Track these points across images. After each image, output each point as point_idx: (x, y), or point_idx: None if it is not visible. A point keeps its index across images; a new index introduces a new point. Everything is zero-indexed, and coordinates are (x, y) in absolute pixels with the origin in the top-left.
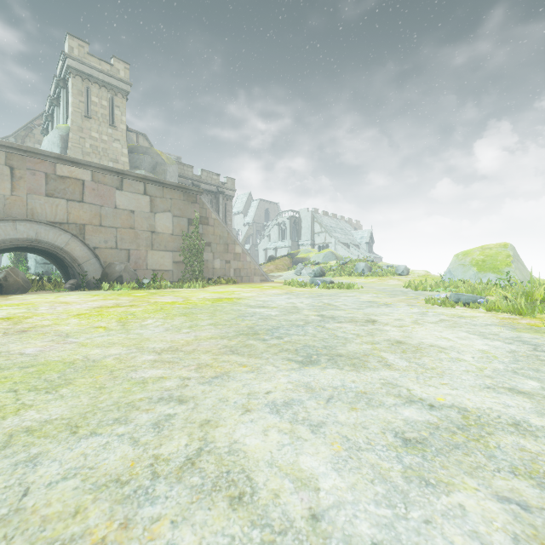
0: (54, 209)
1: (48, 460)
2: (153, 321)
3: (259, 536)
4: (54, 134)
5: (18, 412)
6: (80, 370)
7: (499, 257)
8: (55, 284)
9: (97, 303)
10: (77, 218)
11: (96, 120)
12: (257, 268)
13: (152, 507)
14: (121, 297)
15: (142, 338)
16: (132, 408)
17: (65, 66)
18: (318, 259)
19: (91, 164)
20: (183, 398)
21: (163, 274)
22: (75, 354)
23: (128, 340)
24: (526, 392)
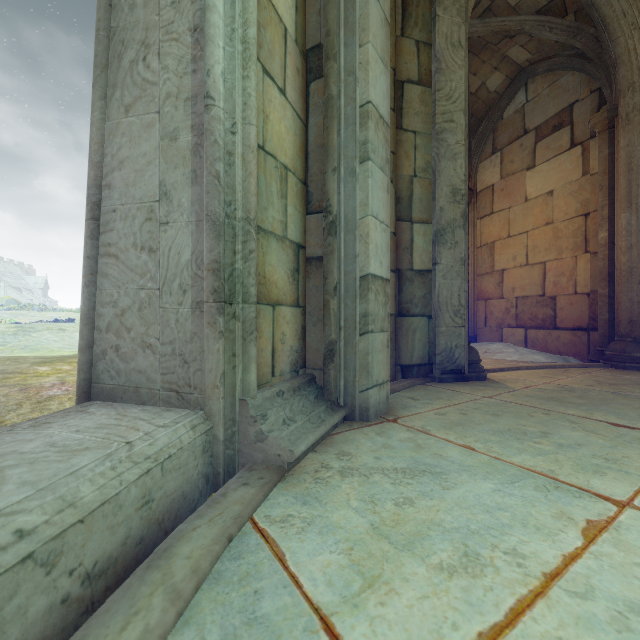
0: None
1: None
2: None
3: None
4: None
5: None
6: None
7: None
8: None
9: None
10: None
11: None
12: None
13: None
14: None
15: None
16: None
17: None
18: (2, 302)
19: None
20: None
21: None
22: None
23: None
24: None
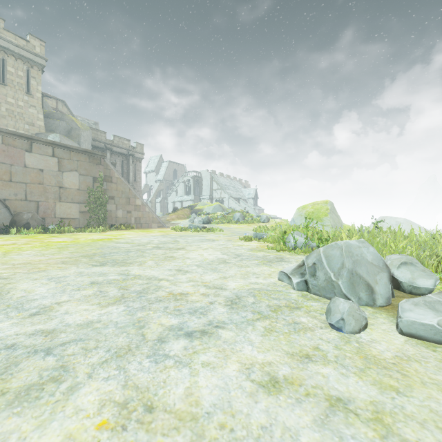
0: None
1: None
2: (31, 251)
3: None
4: None
5: None
6: None
7: (322, 210)
8: None
9: None
10: None
11: (12, 87)
12: (155, 217)
13: None
14: (22, 239)
15: (11, 259)
16: None
17: None
18: (209, 210)
19: (1, 130)
20: (7, 278)
21: (71, 222)
22: None
23: (0, 260)
24: (182, 270)
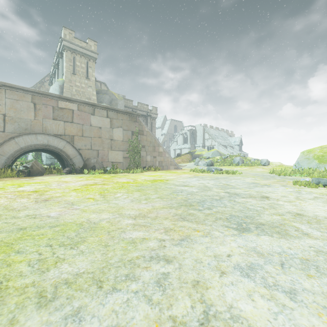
0: (57, 127)
1: (88, 315)
2: (121, 194)
3: None
4: (55, 84)
5: (56, 265)
6: (88, 230)
7: None
8: (58, 170)
9: (83, 182)
10: (69, 132)
11: (78, 75)
12: (172, 161)
13: None
14: (96, 178)
15: (119, 207)
16: (134, 265)
17: (61, 45)
18: (208, 155)
19: (77, 100)
20: (167, 257)
21: (117, 164)
22: (81, 218)
23: (110, 208)
24: None
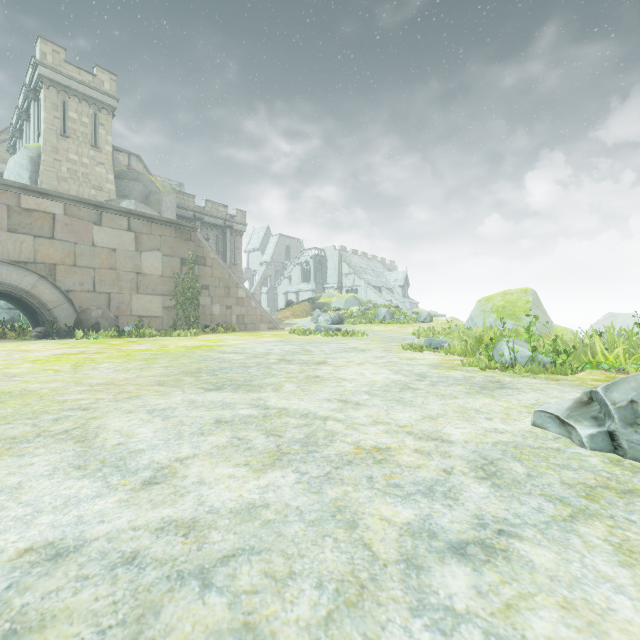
0: (18, 246)
1: None
2: (109, 365)
3: (81, 449)
4: (21, 154)
5: None
6: (15, 396)
7: (519, 303)
8: (20, 332)
9: (61, 351)
10: (46, 257)
11: (75, 140)
12: (264, 315)
13: (28, 444)
14: (92, 345)
15: (86, 377)
16: (44, 413)
17: (36, 75)
18: (339, 304)
19: (63, 196)
20: (88, 408)
21: (151, 321)
22: (15, 387)
23: (71, 378)
24: (349, 401)
